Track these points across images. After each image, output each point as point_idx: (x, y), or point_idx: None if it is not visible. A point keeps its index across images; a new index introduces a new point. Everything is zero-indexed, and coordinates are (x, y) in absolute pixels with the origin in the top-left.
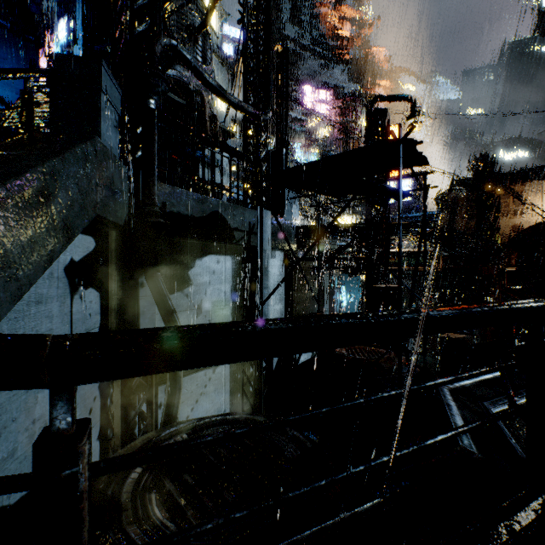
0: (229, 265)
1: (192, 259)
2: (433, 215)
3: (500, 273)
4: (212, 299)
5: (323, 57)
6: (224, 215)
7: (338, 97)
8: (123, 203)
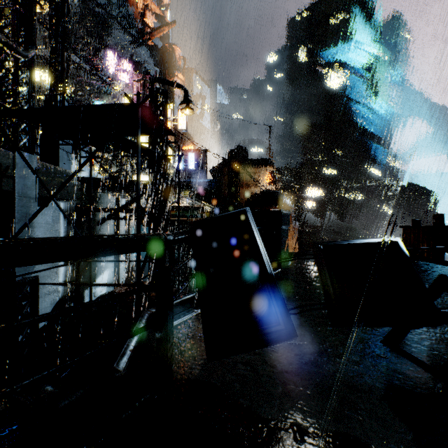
0: None
1: None
2: (211, 182)
3: None
4: None
5: (127, 33)
6: None
7: (137, 72)
8: None
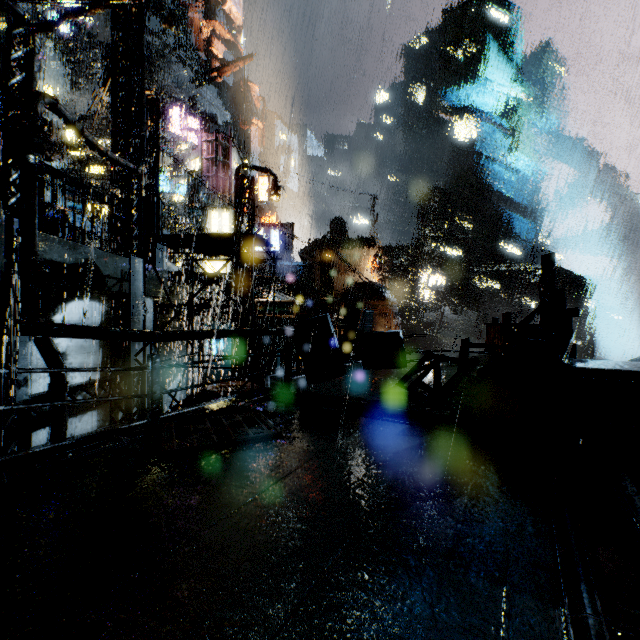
0: (97, 311)
1: (57, 305)
2: (299, 266)
3: (334, 320)
4: (79, 346)
5: (188, 68)
6: (96, 262)
7: (207, 130)
8: (4, 252)
